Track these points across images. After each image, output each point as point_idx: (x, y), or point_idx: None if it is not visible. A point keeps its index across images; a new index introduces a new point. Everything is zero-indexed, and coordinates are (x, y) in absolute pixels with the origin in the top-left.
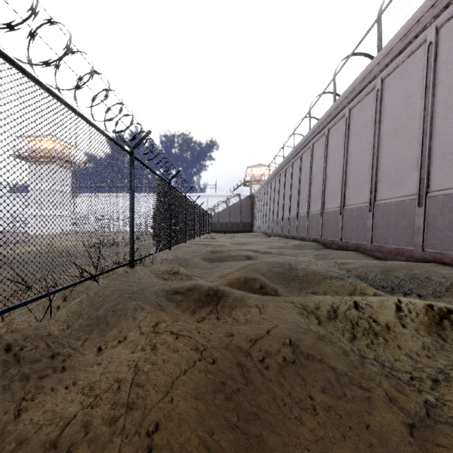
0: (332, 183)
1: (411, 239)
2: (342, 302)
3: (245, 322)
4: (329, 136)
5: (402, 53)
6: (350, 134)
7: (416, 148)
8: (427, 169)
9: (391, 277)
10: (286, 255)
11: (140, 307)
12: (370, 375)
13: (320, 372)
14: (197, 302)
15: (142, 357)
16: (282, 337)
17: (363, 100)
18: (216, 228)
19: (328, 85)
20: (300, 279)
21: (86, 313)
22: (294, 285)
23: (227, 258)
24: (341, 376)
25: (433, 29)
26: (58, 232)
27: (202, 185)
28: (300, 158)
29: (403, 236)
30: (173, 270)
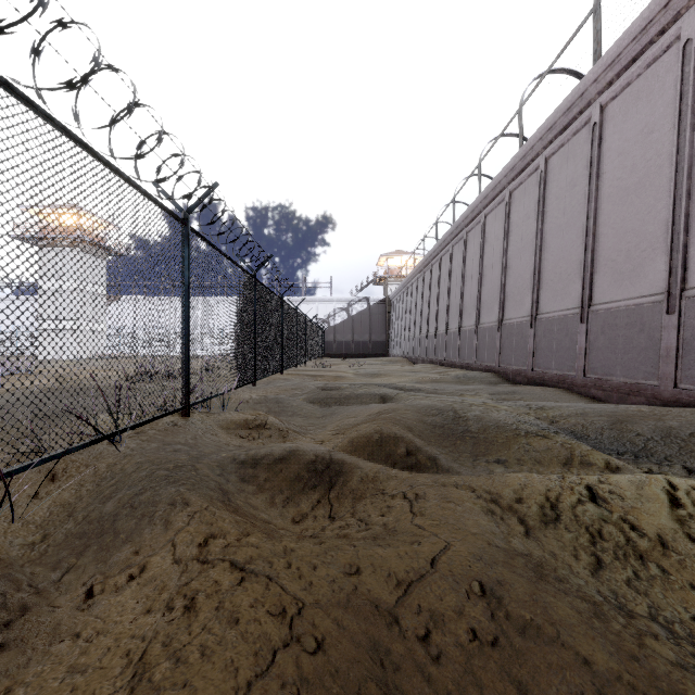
0: (517, 278)
1: (655, 368)
2: (566, 488)
3: (384, 532)
4: (512, 203)
5: (637, 61)
6: (546, 199)
7: (662, 218)
8: (682, 251)
9: (630, 433)
10: (444, 393)
11: (182, 500)
12: (671, 680)
13: (558, 674)
14: (294, 484)
15: (162, 629)
16: (464, 578)
17: (569, 143)
18: (331, 351)
19: (510, 121)
20: (474, 437)
21: (84, 508)
22: (463, 448)
23: (349, 399)
24: (608, 684)
25: (693, 17)
26: (85, 356)
27: (309, 283)
28: (464, 239)
29: (639, 363)
30: (257, 420)
